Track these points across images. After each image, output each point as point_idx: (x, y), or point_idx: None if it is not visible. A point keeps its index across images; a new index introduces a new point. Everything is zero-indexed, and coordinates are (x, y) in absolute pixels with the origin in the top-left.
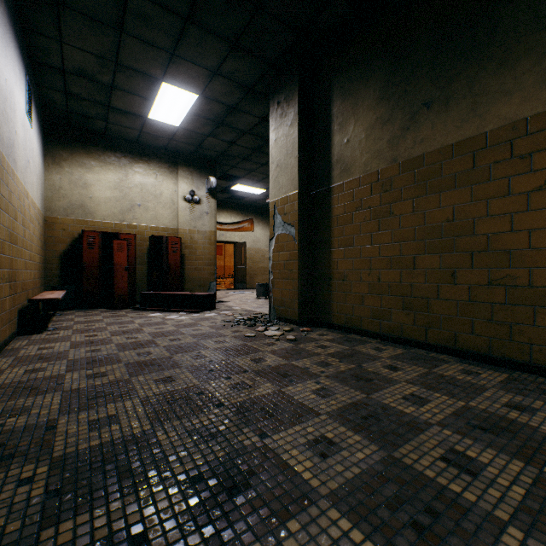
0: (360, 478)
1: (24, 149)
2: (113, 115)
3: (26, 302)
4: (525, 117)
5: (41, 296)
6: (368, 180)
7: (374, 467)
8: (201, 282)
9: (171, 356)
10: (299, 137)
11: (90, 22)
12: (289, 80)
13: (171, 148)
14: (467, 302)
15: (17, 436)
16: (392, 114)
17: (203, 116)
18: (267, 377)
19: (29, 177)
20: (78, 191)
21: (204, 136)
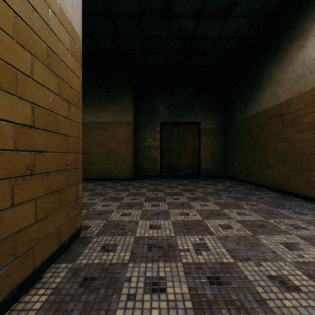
0: None
1: None
2: None
3: None
4: (91, 121)
5: None
6: None
7: None
8: None
9: None
10: None
11: None
12: None
13: None
14: None
15: None
16: None
17: None
18: None
19: None
20: None
21: None
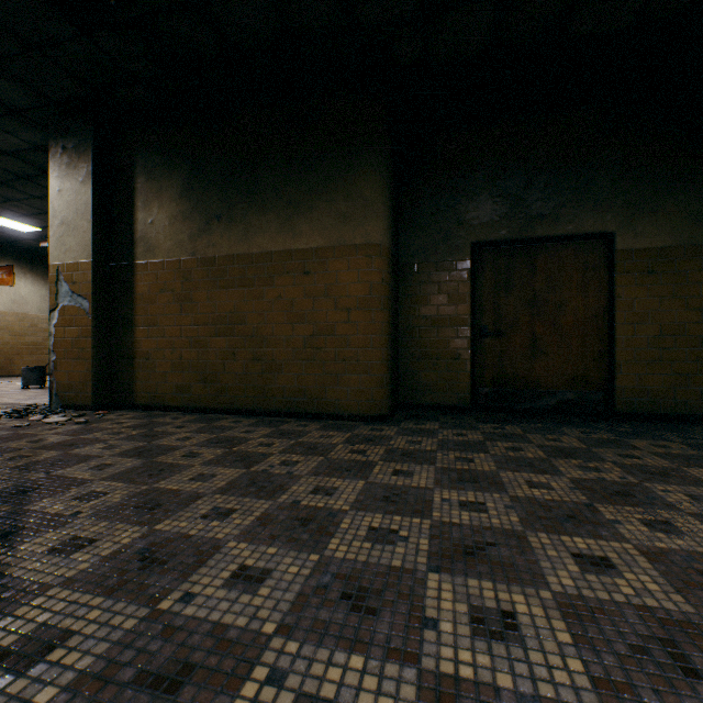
0: (125, 471)
1: None
2: None
3: None
4: (272, 250)
5: None
6: (172, 266)
7: (137, 466)
8: None
9: None
10: (95, 200)
11: None
12: (81, 129)
13: None
14: (243, 373)
15: None
16: (192, 214)
17: None
18: (51, 449)
19: None
20: None
21: None
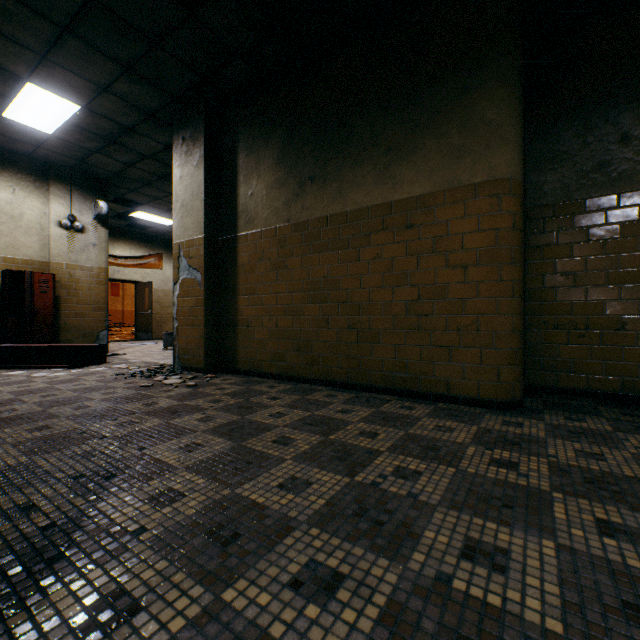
0: (212, 457)
1: None
2: None
3: None
4: (368, 206)
5: None
6: (268, 234)
7: (224, 451)
8: (86, 332)
9: (46, 410)
10: (206, 181)
11: None
12: (195, 119)
13: (38, 157)
14: (336, 342)
15: None
16: (287, 179)
17: (88, 129)
18: (157, 415)
19: None
20: None
21: (90, 151)
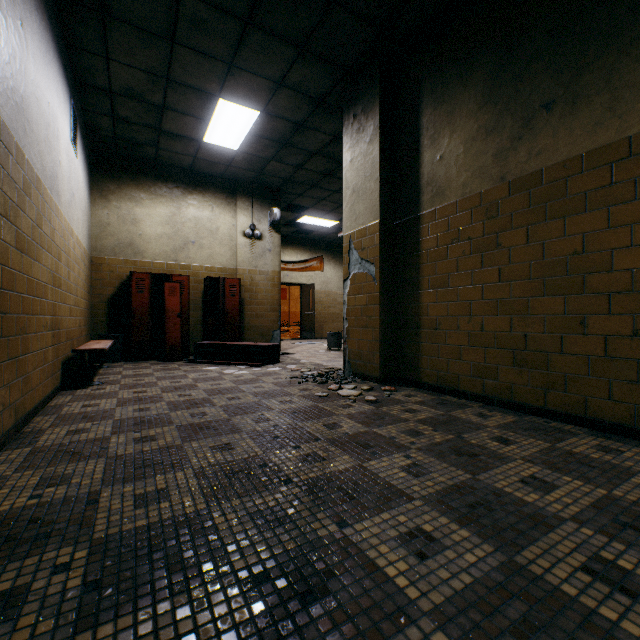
0: (472, 590)
1: (68, 181)
2: (164, 140)
3: (71, 353)
4: None
5: (86, 346)
6: (467, 205)
7: (490, 575)
8: (263, 331)
9: (230, 418)
10: (380, 156)
11: (139, 33)
12: (368, 88)
13: (228, 176)
14: (602, 358)
15: (55, 510)
16: (498, 121)
17: (265, 136)
18: (344, 448)
19: (74, 212)
20: (126, 228)
21: (266, 160)
